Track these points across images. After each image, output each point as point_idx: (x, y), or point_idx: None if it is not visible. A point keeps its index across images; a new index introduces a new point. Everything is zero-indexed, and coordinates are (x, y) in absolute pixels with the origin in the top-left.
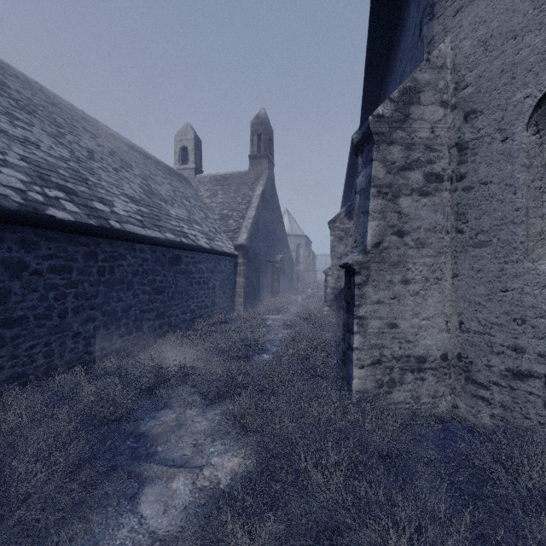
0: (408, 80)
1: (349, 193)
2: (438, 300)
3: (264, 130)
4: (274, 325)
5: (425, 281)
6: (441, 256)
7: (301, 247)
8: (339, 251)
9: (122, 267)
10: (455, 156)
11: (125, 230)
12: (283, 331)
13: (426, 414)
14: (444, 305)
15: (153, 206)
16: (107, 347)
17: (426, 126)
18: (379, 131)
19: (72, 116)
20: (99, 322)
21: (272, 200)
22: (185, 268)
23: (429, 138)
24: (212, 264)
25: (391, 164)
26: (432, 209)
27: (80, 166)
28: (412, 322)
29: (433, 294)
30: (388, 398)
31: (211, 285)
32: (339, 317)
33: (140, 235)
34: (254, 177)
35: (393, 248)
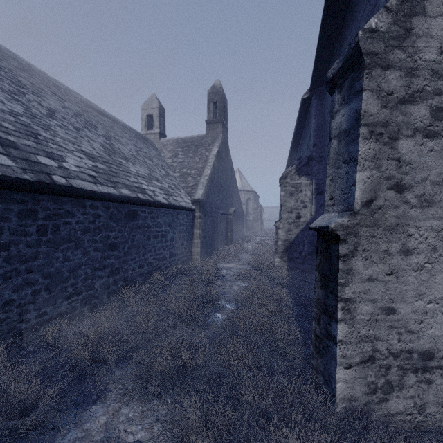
0: None
1: (294, 153)
2: None
3: (219, 98)
4: (228, 275)
5: (432, 251)
6: None
7: (250, 201)
8: (289, 205)
9: (69, 225)
10: None
11: (71, 186)
12: (237, 282)
13: (433, 428)
14: None
15: (112, 162)
16: (50, 311)
17: (434, 45)
18: (371, 51)
19: (42, 82)
20: (39, 286)
21: (226, 160)
22: (142, 223)
23: (437, 61)
24: (169, 218)
25: (387, 95)
26: (442, 155)
27: (33, 122)
28: (415, 305)
29: None
30: (383, 408)
31: (169, 238)
32: (290, 268)
33: (89, 190)
34: (210, 140)
35: (390, 207)
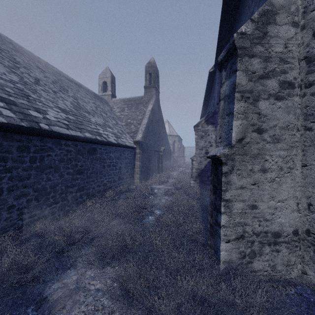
0: (266, 4)
1: (205, 109)
2: (290, 186)
3: (153, 70)
4: (158, 192)
5: (280, 170)
6: (293, 149)
7: (176, 142)
8: (200, 145)
9: (50, 156)
10: (304, 67)
11: (52, 130)
12: (164, 197)
13: (280, 279)
14: (296, 190)
15: (78, 115)
16: (38, 214)
17: (281, 42)
18: (242, 46)
19: (30, 59)
20: (31, 197)
21: (158, 114)
22: (99, 156)
23: (283, 52)
24: (118, 153)
25: (252, 73)
26: (286, 110)
27: (25, 87)
28: (269, 203)
29: (287, 181)
30: (249, 267)
31: (118, 167)
32: (201, 188)
33: (64, 134)
34: (147, 100)
35: (254, 143)
